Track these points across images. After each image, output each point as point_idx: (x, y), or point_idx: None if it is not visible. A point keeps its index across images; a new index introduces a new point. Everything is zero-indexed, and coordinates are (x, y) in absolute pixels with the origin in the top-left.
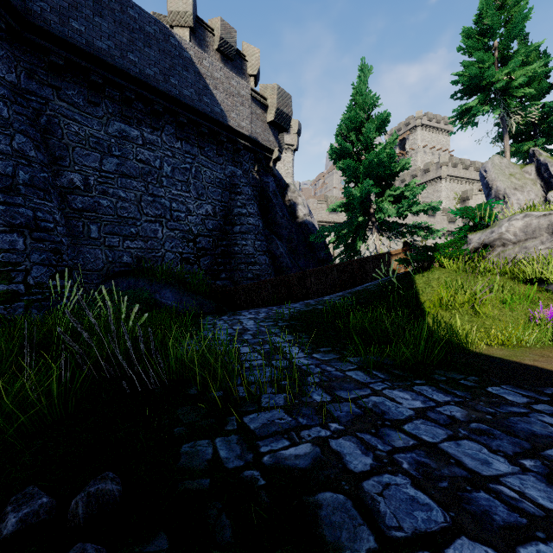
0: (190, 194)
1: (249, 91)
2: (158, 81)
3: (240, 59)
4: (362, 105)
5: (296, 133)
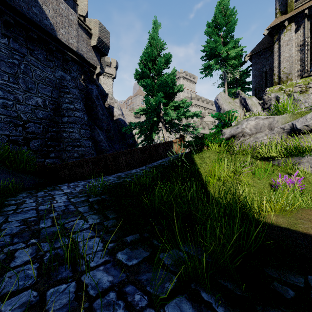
0: (19, 86)
1: (76, 18)
2: None
3: (72, 1)
4: (156, 47)
5: (115, 67)
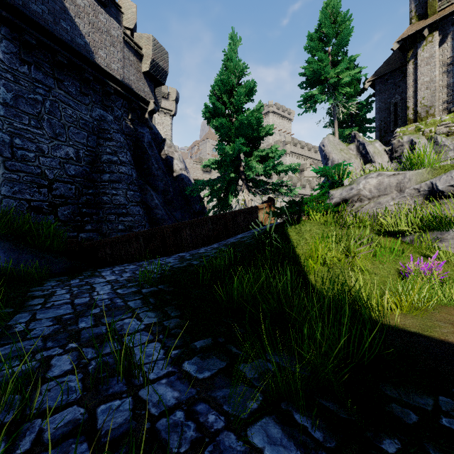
0: (43, 132)
1: (121, 33)
2: None
3: (115, 8)
4: (234, 71)
5: (174, 100)
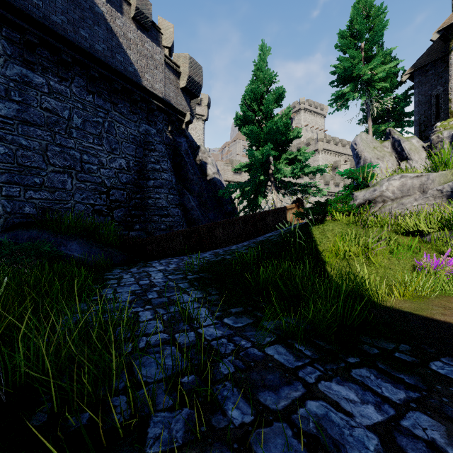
0: (103, 148)
1: (162, 56)
2: (66, 30)
3: (156, 30)
4: (263, 80)
5: (206, 106)
